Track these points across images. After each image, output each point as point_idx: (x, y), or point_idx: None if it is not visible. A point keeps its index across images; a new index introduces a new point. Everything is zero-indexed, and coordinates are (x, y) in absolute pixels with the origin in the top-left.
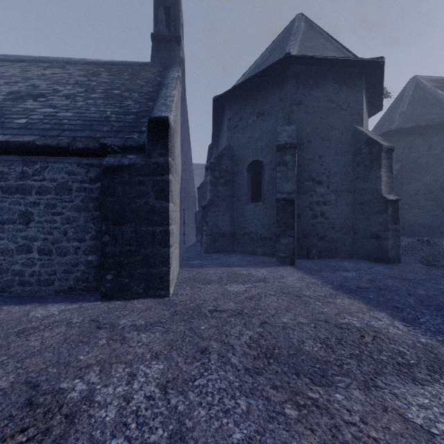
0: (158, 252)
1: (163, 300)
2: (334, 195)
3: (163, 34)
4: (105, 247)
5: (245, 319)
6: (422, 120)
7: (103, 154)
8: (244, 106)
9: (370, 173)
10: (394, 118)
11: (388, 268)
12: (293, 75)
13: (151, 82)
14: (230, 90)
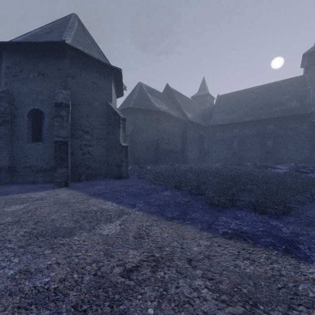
0: None
1: None
2: (96, 141)
3: None
4: None
5: (21, 224)
6: (142, 106)
7: None
8: (25, 62)
9: (115, 130)
10: (131, 101)
11: (122, 181)
12: (68, 57)
13: None
14: (9, 43)
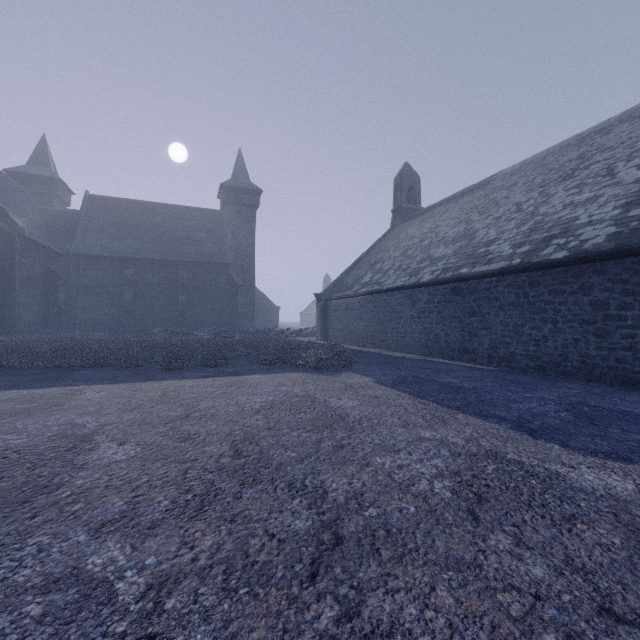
0: None
1: None
2: None
3: None
4: None
5: None
6: None
7: None
8: None
9: None
10: None
11: None
12: None
13: None
14: None
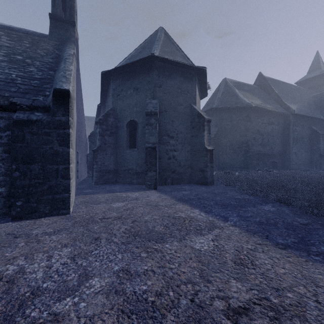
0: (61, 183)
1: (65, 216)
2: (180, 146)
3: (60, 16)
4: (15, 181)
5: (123, 220)
6: (228, 104)
7: (12, 110)
8: (124, 82)
9: (199, 133)
10: (215, 101)
11: (207, 188)
12: (156, 68)
13: (50, 54)
14: (114, 69)
